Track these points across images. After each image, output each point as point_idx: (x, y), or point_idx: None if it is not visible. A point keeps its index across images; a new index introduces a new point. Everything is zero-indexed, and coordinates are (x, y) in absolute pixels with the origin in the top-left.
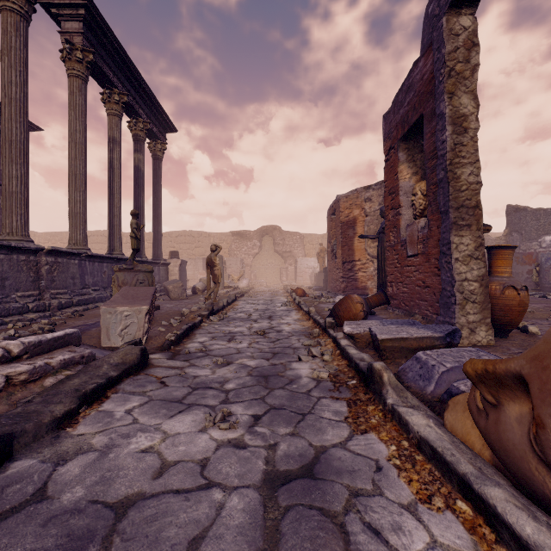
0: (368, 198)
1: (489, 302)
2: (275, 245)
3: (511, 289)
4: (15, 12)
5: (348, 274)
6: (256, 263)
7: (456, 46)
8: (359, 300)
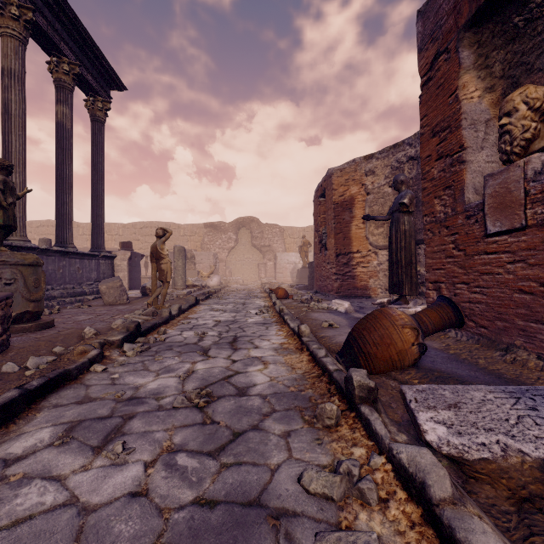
0: (369, 170)
1: None
2: (252, 239)
3: None
4: None
5: (343, 269)
6: (231, 259)
7: None
8: (407, 320)
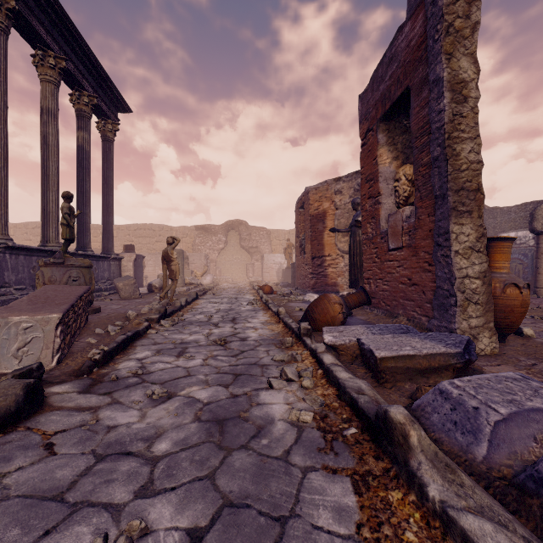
0: (338, 190)
1: (493, 303)
2: (241, 241)
3: (513, 287)
4: None
5: (317, 270)
6: (221, 259)
7: None
8: (337, 299)
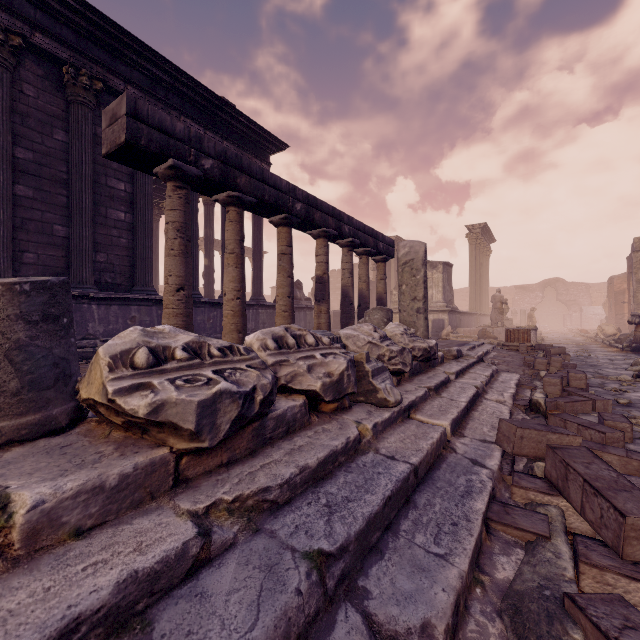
0: None
1: None
2: (557, 295)
3: None
4: (474, 244)
5: (619, 321)
6: (537, 311)
7: (637, 261)
8: None
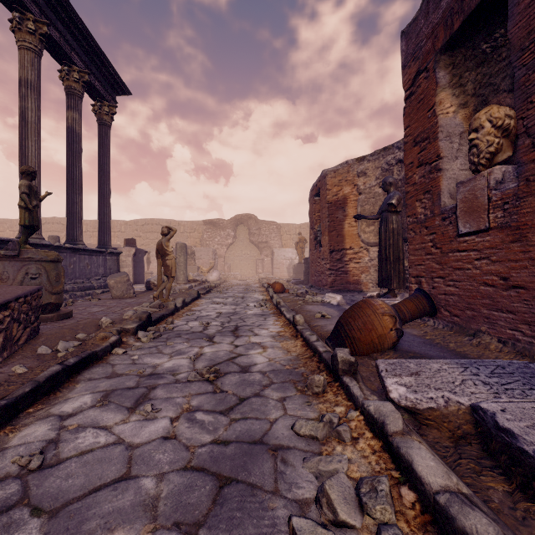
0: (361, 172)
1: None
2: (250, 235)
3: None
4: None
5: (336, 265)
6: (230, 254)
7: None
8: (386, 309)
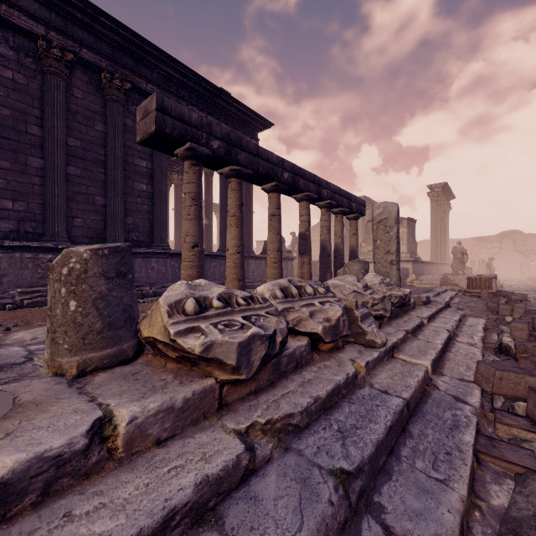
0: None
1: None
2: (514, 246)
3: None
4: (435, 201)
5: None
6: (494, 260)
7: None
8: None
